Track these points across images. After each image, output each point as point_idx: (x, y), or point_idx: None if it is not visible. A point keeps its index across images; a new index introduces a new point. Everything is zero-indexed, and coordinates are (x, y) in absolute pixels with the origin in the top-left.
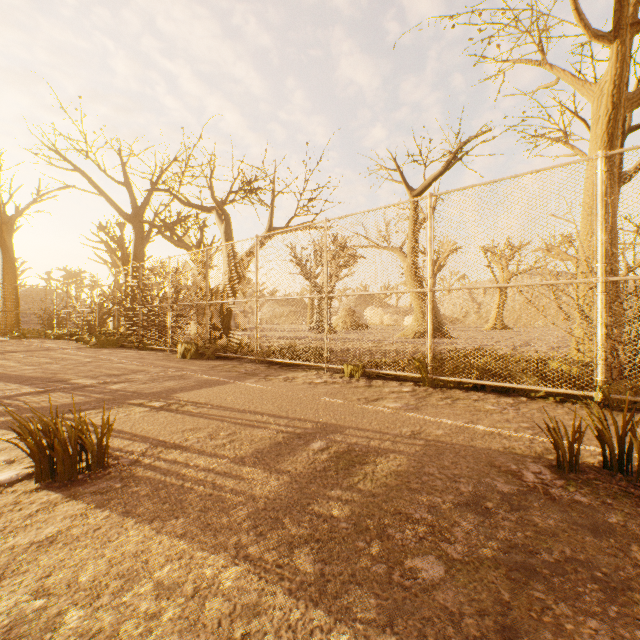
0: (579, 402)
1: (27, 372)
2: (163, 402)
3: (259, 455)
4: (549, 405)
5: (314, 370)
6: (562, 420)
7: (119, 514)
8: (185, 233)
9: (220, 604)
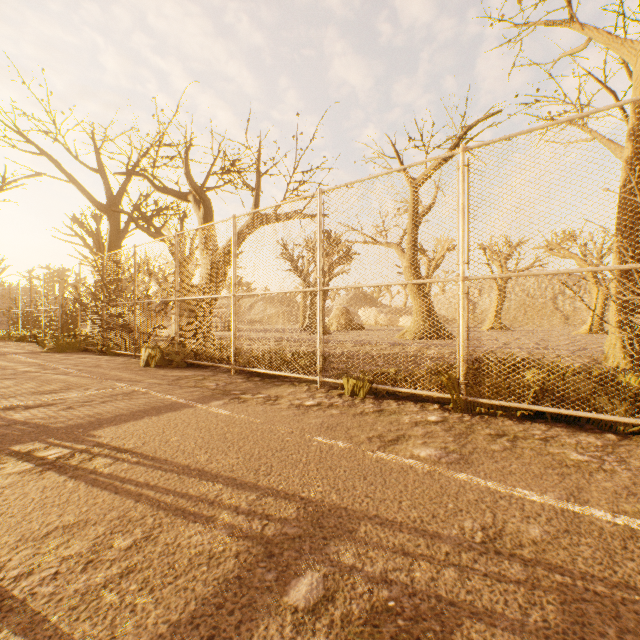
0: None
1: None
2: (66, 448)
3: None
4: None
5: (305, 384)
6: None
7: None
8: (164, 224)
9: None
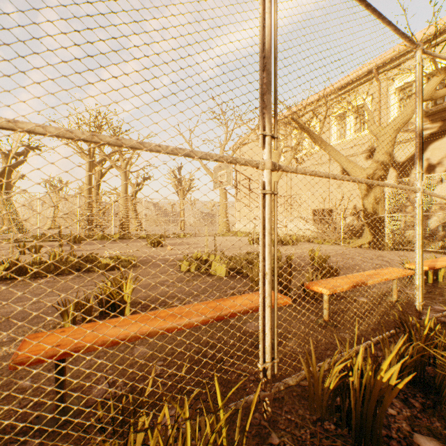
0: None
1: None
2: None
3: None
4: None
5: None
6: None
7: None
8: None
9: None
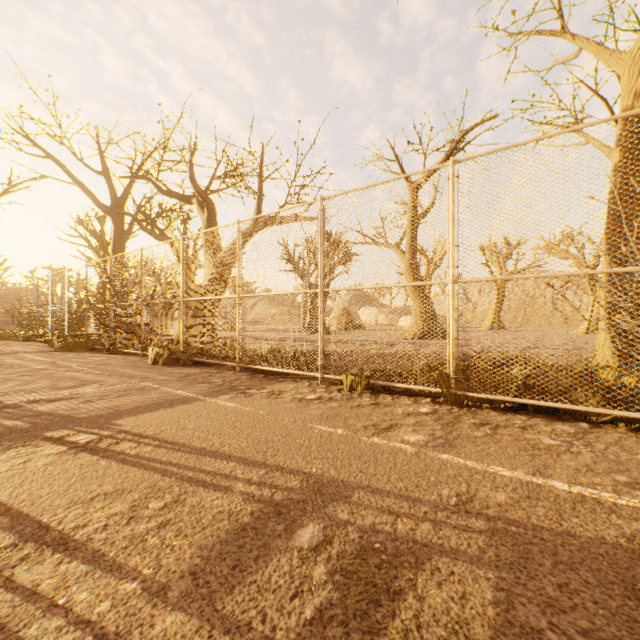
0: None
1: None
2: (93, 435)
3: (200, 569)
4: (627, 436)
5: (306, 380)
6: None
7: None
8: (167, 226)
9: None
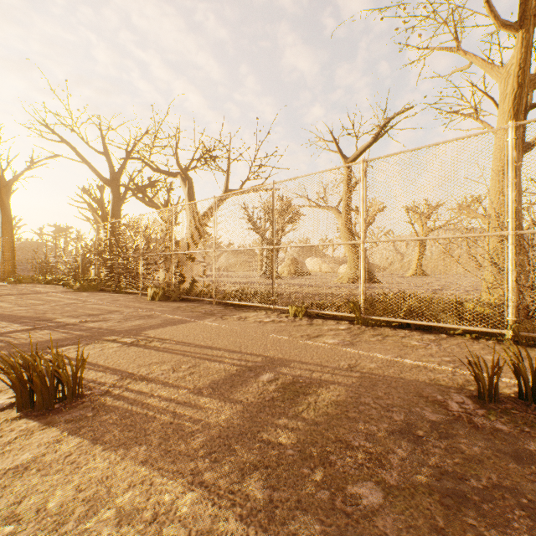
0: (492, 339)
1: (19, 312)
2: (133, 338)
3: (215, 386)
4: (466, 341)
5: (263, 310)
6: (479, 354)
7: (89, 441)
8: (155, 195)
9: (176, 530)
